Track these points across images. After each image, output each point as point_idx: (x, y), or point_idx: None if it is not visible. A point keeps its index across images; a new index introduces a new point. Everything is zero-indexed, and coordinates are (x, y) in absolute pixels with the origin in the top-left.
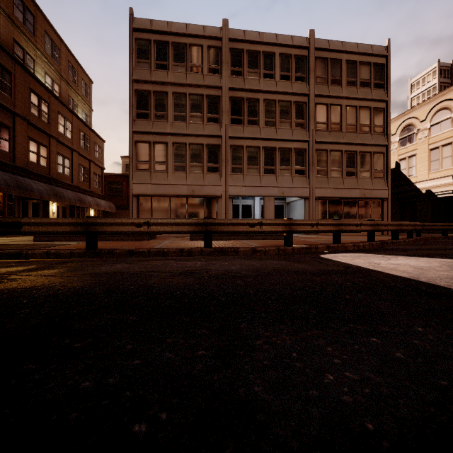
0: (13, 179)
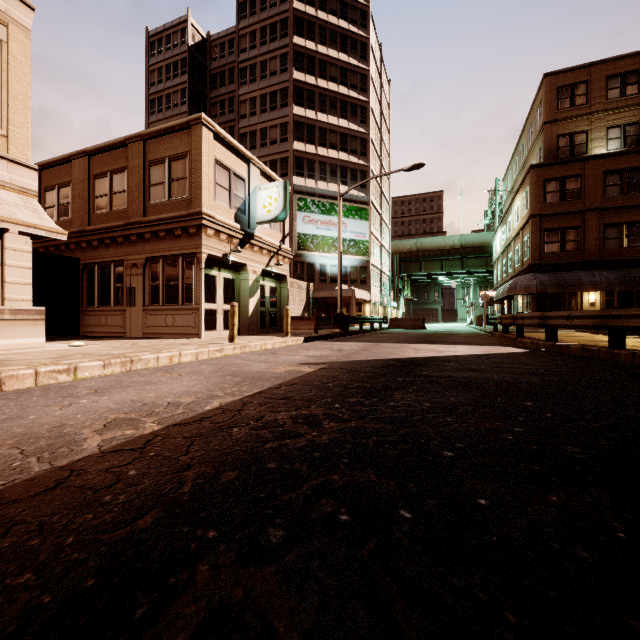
0: (620, 276)
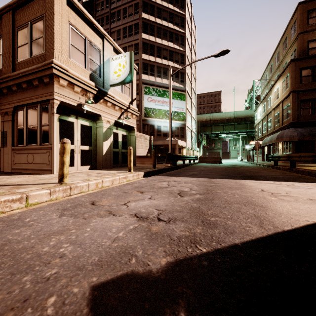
0: None
